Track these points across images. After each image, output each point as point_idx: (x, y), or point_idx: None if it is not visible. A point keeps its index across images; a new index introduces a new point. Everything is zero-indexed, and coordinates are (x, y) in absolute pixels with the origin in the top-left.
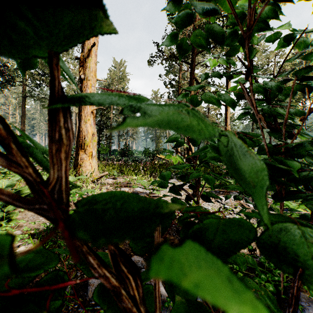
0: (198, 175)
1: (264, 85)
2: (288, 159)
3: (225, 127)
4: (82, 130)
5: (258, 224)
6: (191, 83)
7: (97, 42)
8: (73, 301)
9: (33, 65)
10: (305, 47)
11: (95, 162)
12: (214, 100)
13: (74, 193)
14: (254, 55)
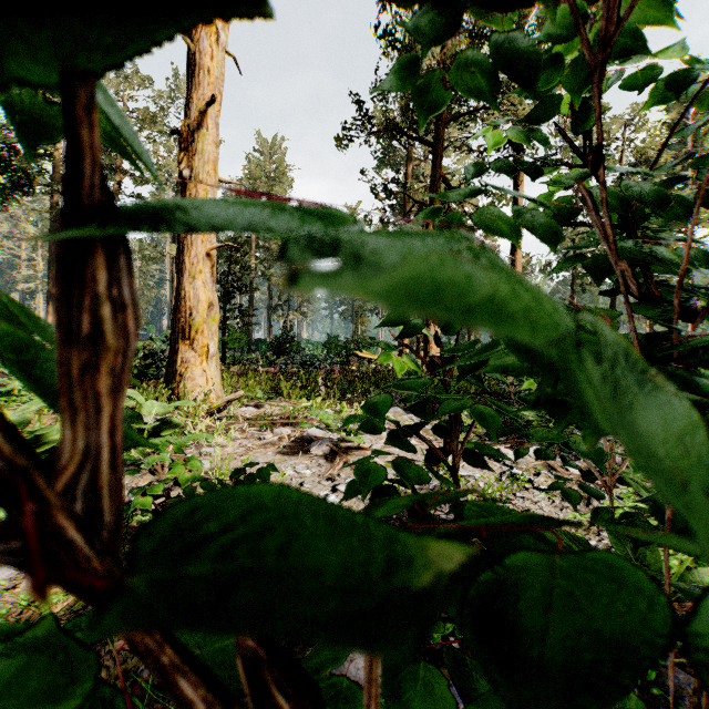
0: (457, 406)
1: (615, 191)
2: (689, 374)
3: None
4: (186, 296)
5: (595, 518)
6: (434, 189)
7: (219, 95)
8: (159, 701)
9: (41, 138)
10: (708, 100)
11: (214, 369)
12: (497, 227)
13: (163, 443)
14: (588, 121)
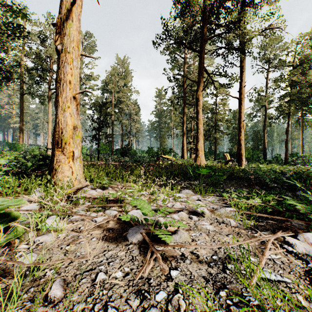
0: None
1: None
2: None
3: (239, 123)
4: (59, 122)
5: None
6: (200, 74)
7: (80, 2)
8: None
9: None
10: None
11: (78, 165)
12: None
13: None
14: None
